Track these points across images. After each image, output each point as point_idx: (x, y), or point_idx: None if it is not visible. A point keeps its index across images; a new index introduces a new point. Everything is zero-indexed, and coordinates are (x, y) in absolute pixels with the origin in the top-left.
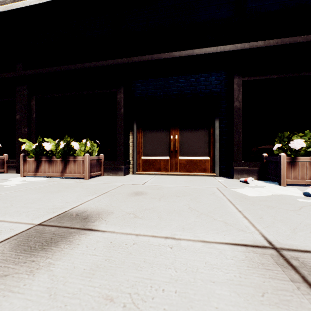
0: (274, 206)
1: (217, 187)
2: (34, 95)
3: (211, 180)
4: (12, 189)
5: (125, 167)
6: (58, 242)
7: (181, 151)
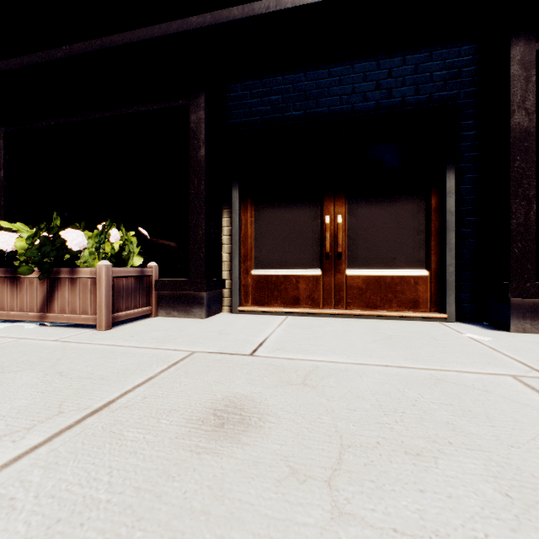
0: None
1: (511, 373)
2: (1, 125)
3: (447, 334)
4: None
5: (211, 295)
6: None
7: (353, 255)
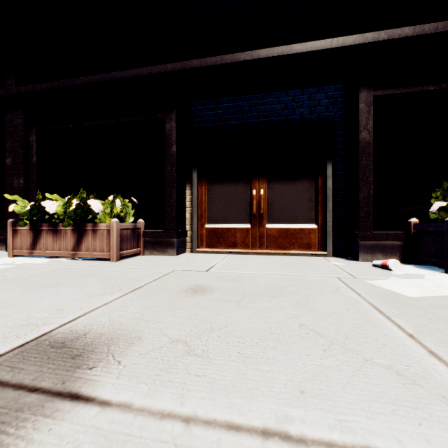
0: None
1: (338, 276)
2: (34, 125)
3: (321, 262)
4: None
5: (179, 241)
6: None
7: (270, 215)
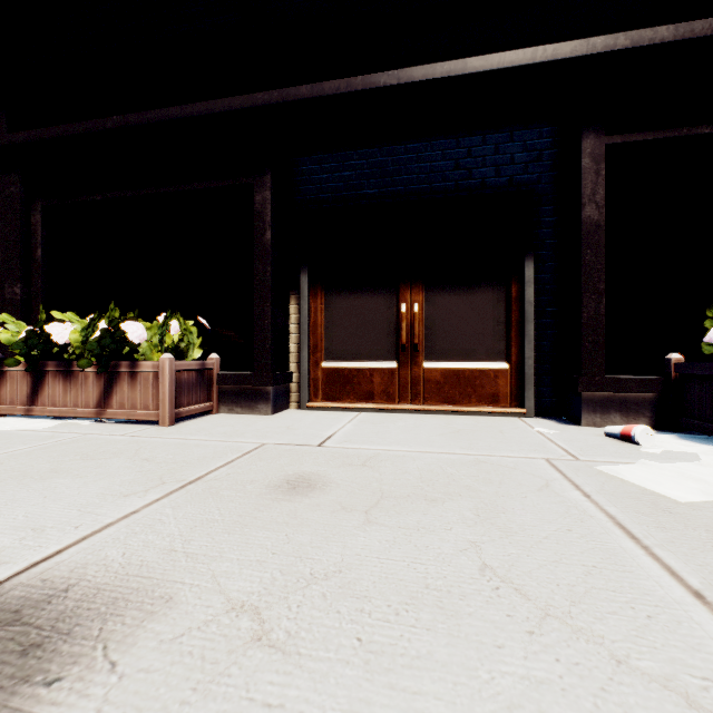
0: None
1: (547, 457)
2: (38, 197)
3: (517, 428)
4: None
5: (277, 390)
6: None
7: (431, 346)
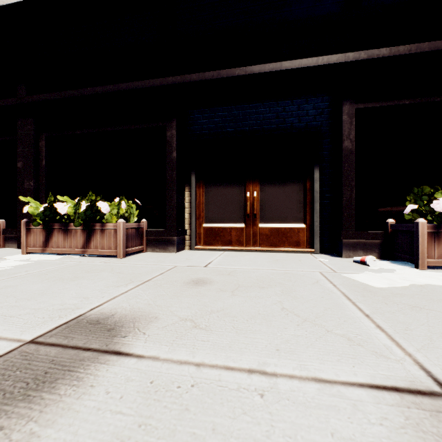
0: (420, 305)
1: (320, 271)
2: (43, 131)
3: (308, 259)
4: (5, 274)
5: (179, 239)
6: (56, 380)
7: (263, 215)
